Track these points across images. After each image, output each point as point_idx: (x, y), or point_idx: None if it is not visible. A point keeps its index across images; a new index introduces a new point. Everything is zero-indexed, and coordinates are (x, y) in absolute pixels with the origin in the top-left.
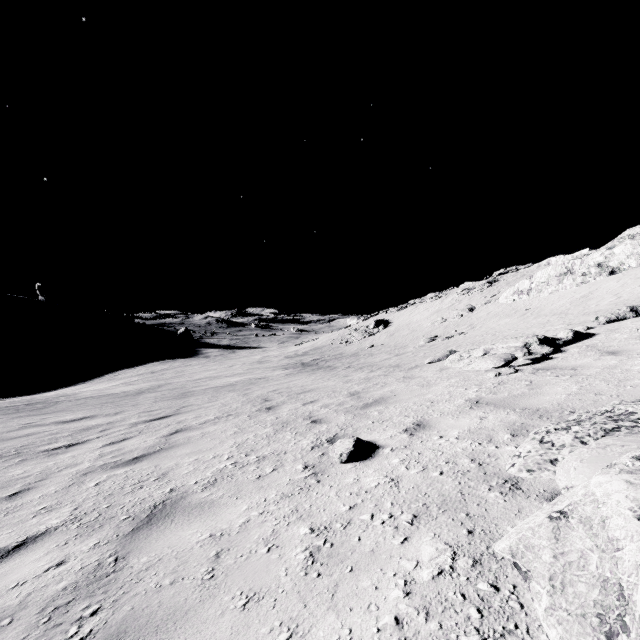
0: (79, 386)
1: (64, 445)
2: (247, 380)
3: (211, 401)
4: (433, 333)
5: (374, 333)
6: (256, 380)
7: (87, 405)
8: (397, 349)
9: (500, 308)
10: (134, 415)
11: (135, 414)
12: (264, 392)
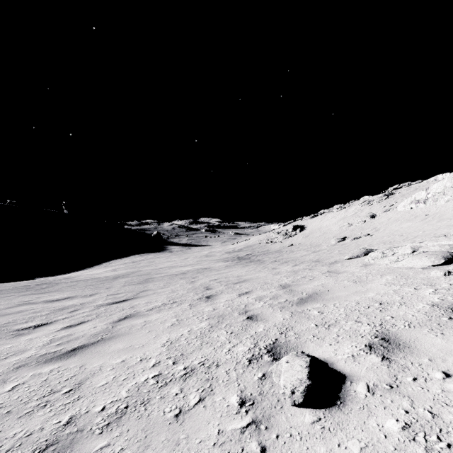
0: (85, 270)
1: (34, 325)
2: (196, 270)
3: (164, 287)
4: (341, 235)
5: (292, 235)
6: (202, 270)
7: (75, 287)
8: (313, 247)
9: (399, 215)
10: (103, 297)
11: (104, 296)
12: (207, 280)
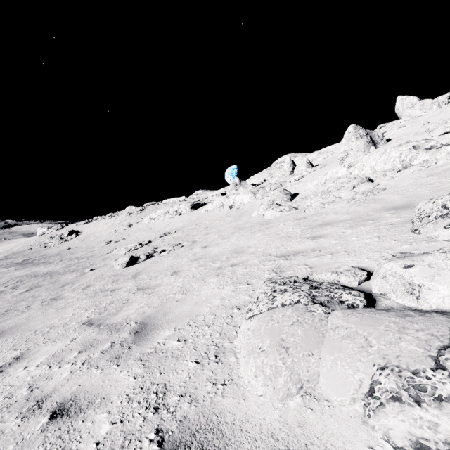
0: None
1: None
2: None
3: None
4: (109, 239)
5: (69, 239)
6: None
7: None
8: (88, 249)
9: (143, 226)
10: None
11: None
12: (22, 275)
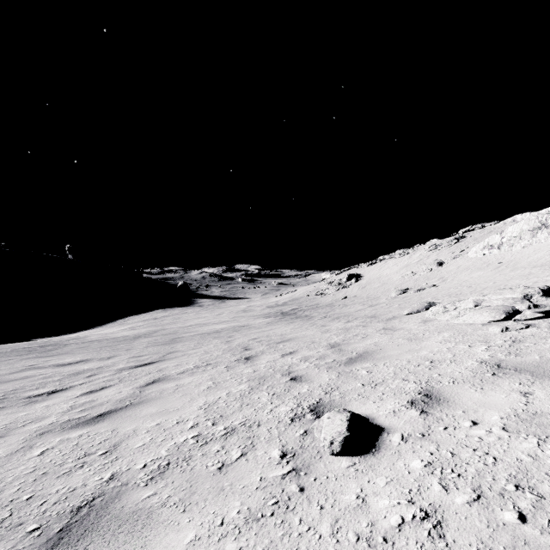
0: (95, 329)
1: (48, 391)
2: (231, 327)
3: (195, 348)
4: (404, 286)
5: (347, 286)
6: (239, 328)
7: (88, 348)
8: (370, 300)
9: (470, 262)
10: (124, 360)
11: (125, 359)
12: (245, 340)
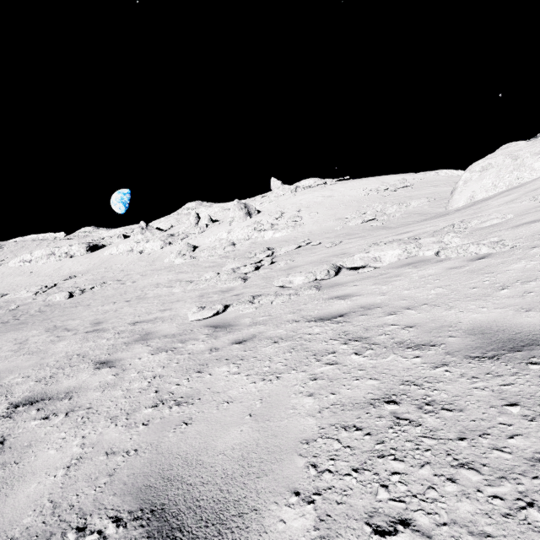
0: None
1: None
2: None
3: None
4: None
5: None
6: None
7: None
8: None
9: (12, 270)
10: None
11: None
12: None
